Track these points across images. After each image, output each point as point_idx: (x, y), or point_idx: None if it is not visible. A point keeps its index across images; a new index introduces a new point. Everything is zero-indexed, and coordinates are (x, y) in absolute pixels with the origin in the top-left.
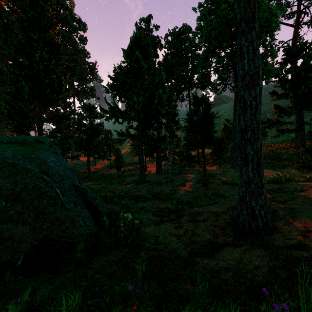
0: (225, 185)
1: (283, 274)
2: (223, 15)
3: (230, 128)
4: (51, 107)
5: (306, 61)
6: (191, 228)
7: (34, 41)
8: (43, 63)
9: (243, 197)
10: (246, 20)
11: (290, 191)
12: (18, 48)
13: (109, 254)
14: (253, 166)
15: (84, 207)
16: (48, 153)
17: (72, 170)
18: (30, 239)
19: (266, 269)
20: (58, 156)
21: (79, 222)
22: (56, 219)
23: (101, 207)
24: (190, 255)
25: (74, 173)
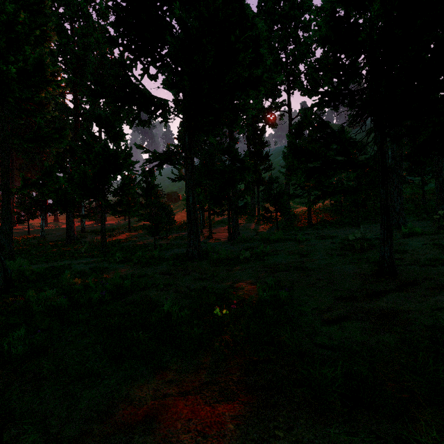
0: None
1: None
2: None
3: (365, 162)
4: (34, 117)
5: None
6: None
7: None
8: (1, 19)
9: None
10: None
11: None
12: None
13: None
14: None
15: None
16: None
17: None
18: None
19: None
20: None
21: None
22: None
23: None
24: None
25: None
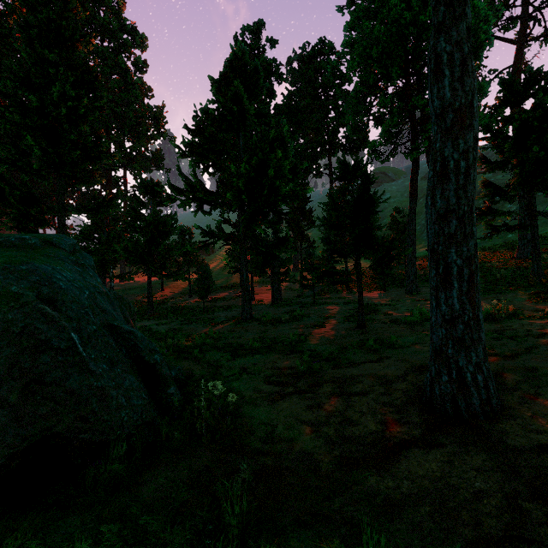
0: (397, 324)
1: (539, 511)
2: (391, 18)
3: (403, 225)
4: (82, 184)
5: (541, 101)
6: (340, 408)
7: (50, 65)
8: (66, 104)
9: (442, 349)
10: (449, 1)
11: (519, 336)
12: (21, 76)
13: (177, 464)
14: (461, 288)
15: (129, 370)
16: (62, 264)
17: (116, 298)
18: (11, 438)
19: (499, 499)
20: (84, 270)
21: (118, 399)
22: (68, 394)
23: (165, 369)
24: (340, 467)
25: (117, 303)
